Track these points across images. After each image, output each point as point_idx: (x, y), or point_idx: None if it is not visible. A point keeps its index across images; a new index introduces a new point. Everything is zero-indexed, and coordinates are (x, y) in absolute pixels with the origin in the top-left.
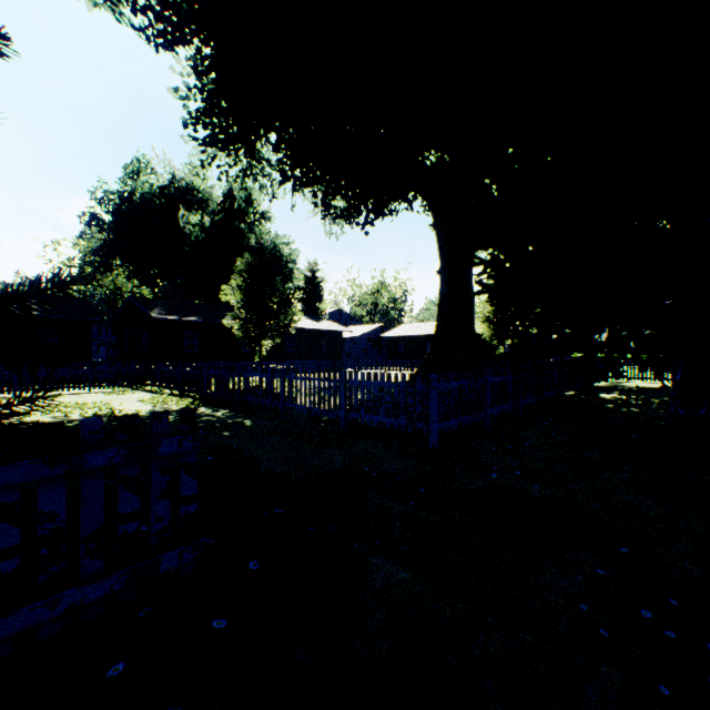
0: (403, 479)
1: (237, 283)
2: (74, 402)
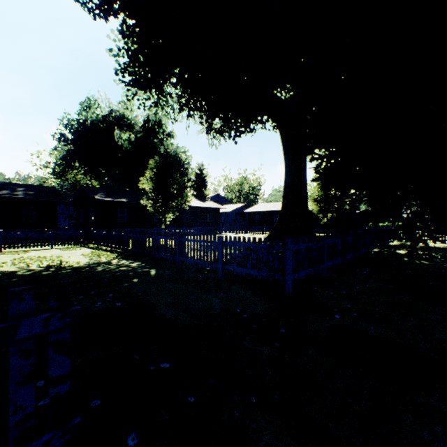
0: (267, 320)
1: (152, 177)
2: (38, 255)
